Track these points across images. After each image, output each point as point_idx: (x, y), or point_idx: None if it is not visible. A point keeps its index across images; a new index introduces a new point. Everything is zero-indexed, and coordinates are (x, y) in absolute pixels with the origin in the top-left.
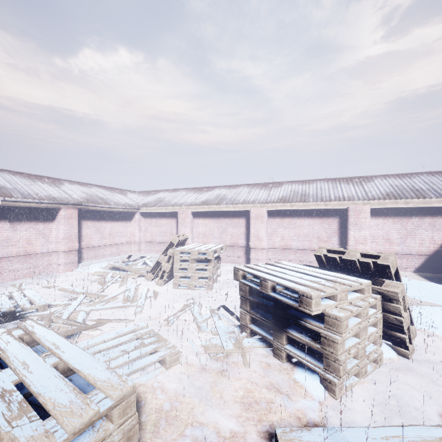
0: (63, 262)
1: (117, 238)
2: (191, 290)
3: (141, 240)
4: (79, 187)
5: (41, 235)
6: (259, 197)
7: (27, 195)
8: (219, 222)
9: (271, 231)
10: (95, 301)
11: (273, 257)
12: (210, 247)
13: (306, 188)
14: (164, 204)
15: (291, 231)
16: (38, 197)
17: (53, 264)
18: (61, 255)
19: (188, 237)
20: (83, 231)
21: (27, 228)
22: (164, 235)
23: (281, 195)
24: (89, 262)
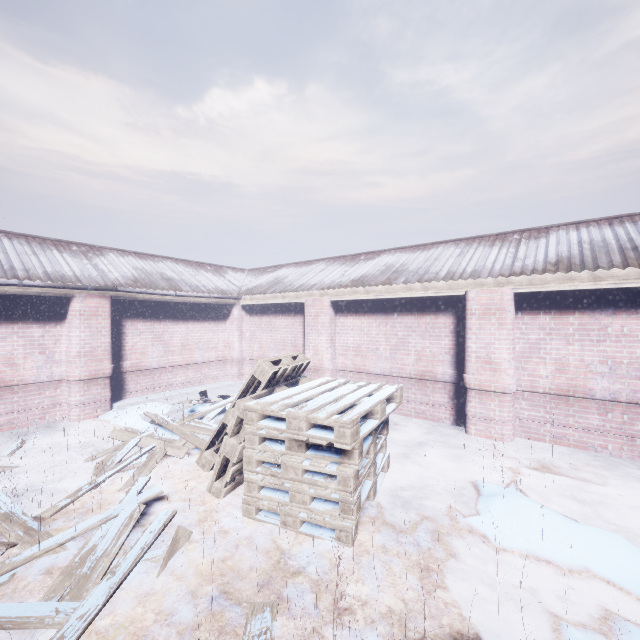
0: (78, 401)
1: (198, 353)
2: (290, 533)
3: (245, 356)
4: (133, 260)
5: (37, 348)
6: (489, 264)
7: (6, 270)
8: (389, 324)
9: (524, 346)
10: (5, 555)
11: (530, 414)
12: (354, 400)
13: (630, 233)
14: (282, 287)
15: (590, 348)
16: (25, 274)
17: (63, 403)
18: (73, 387)
19: (307, 362)
20: (127, 340)
21: (5, 335)
22: (281, 349)
23: (552, 253)
24: (137, 398)
